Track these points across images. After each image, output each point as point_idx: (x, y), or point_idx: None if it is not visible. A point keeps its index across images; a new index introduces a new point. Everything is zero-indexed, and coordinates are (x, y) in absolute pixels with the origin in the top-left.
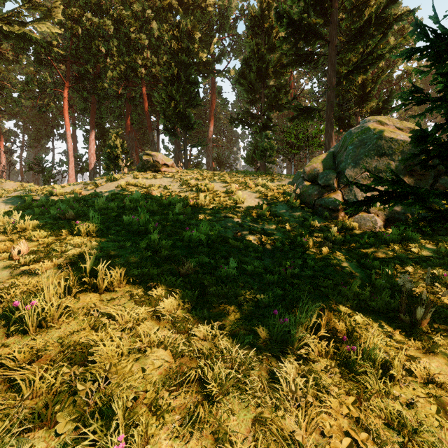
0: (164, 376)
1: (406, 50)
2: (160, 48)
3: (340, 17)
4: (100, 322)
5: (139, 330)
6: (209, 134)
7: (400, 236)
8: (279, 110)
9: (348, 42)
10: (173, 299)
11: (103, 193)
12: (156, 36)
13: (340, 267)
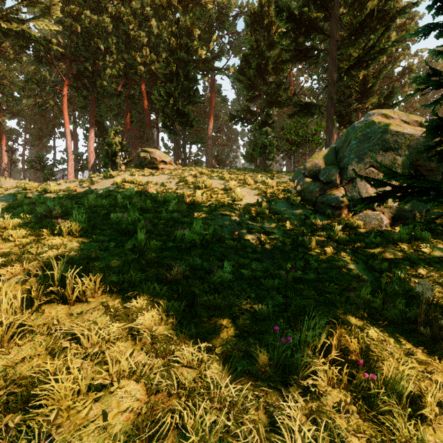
0: (132, 422)
1: (424, 26)
2: (159, 46)
3: (341, 11)
4: (60, 345)
5: (107, 355)
6: (209, 132)
7: (408, 235)
8: (279, 107)
9: (350, 36)
10: (155, 313)
11: (98, 190)
12: (155, 34)
13: (346, 269)
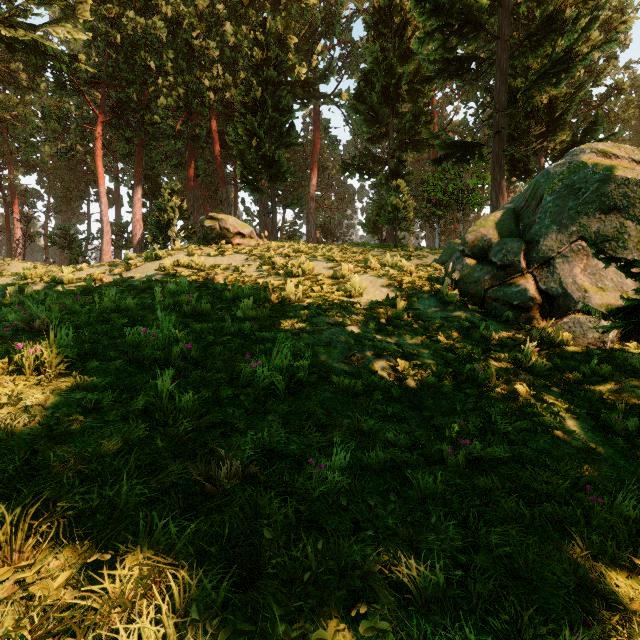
0: None
1: None
2: (238, 62)
3: None
4: None
5: None
6: (311, 190)
7: None
8: (416, 150)
9: (530, 36)
10: (149, 620)
11: (134, 280)
12: (231, 45)
13: (559, 431)
